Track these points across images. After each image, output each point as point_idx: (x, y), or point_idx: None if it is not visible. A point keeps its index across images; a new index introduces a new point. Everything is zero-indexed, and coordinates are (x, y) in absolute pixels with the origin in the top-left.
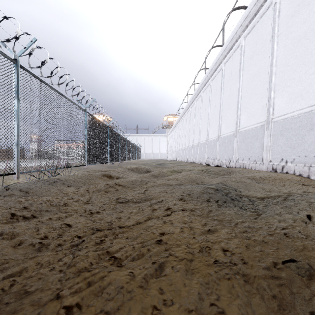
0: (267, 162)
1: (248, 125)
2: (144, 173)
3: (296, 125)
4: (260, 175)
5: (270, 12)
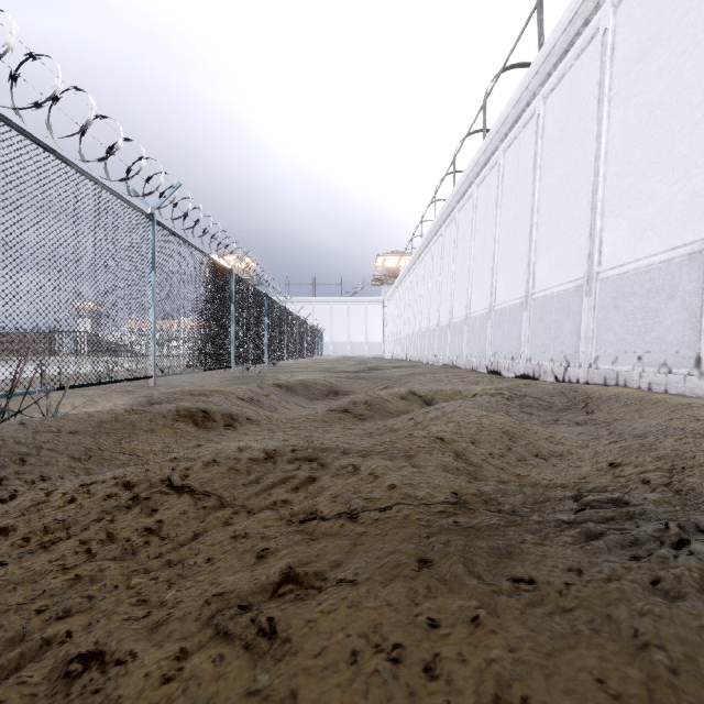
0: None
1: (634, 258)
2: (324, 398)
3: None
4: None
5: None
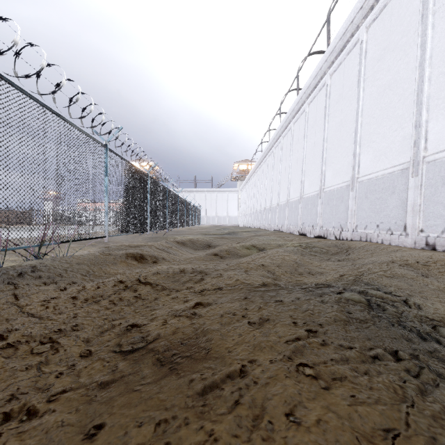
0: (415, 232)
1: (376, 171)
2: (203, 249)
3: None
4: (415, 257)
5: None
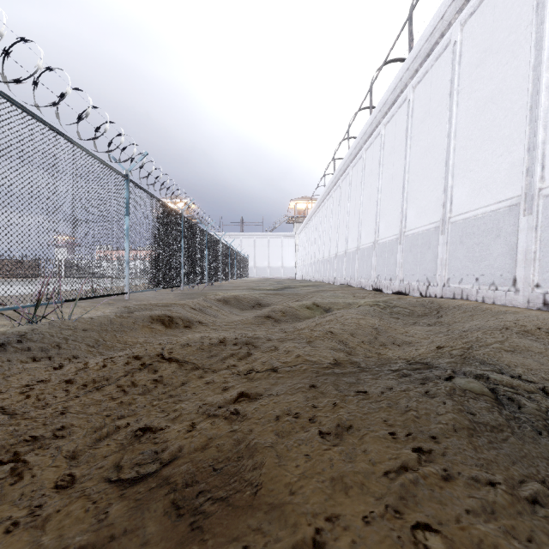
0: (528, 287)
1: (474, 208)
2: (251, 309)
3: None
4: (534, 322)
5: None
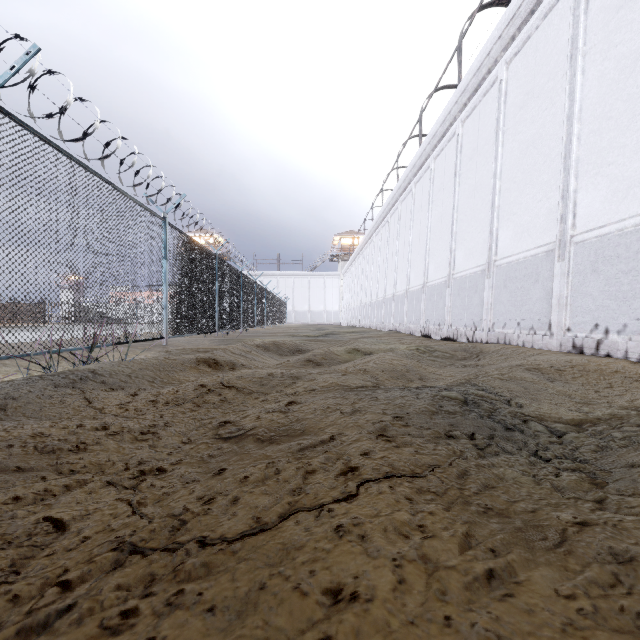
0: (561, 331)
1: (517, 252)
2: (291, 355)
3: (630, 250)
4: (551, 361)
5: (567, 4)
